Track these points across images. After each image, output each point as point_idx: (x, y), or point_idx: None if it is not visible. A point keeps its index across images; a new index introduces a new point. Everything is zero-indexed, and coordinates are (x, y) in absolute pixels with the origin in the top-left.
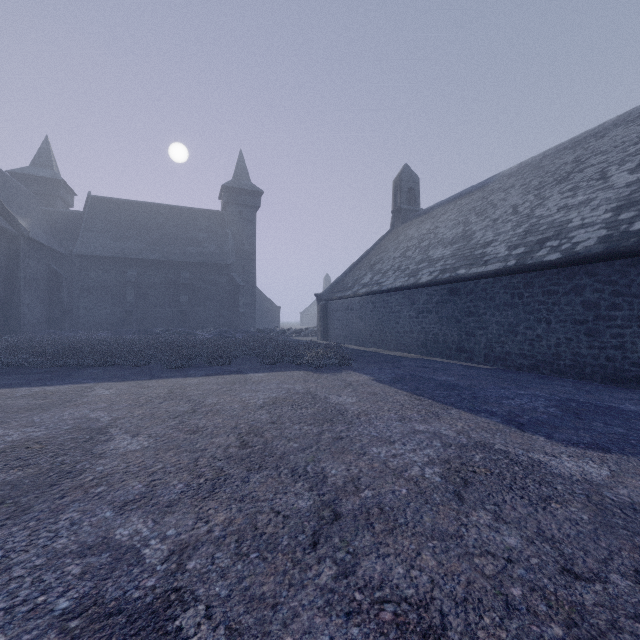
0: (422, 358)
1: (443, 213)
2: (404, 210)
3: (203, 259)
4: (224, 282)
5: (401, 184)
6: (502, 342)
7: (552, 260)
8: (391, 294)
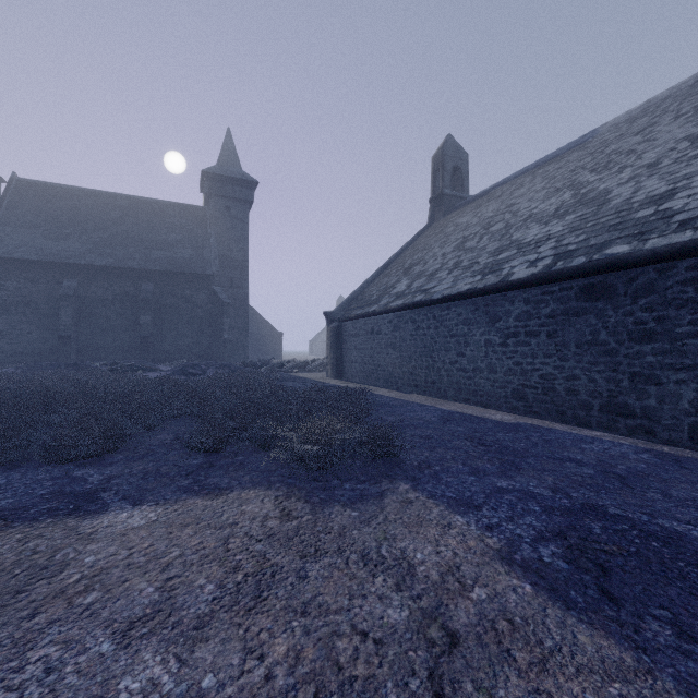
0: (525, 423)
1: (516, 188)
2: (448, 196)
3: (174, 267)
4: (203, 298)
5: (444, 160)
6: None
7: None
8: (449, 305)
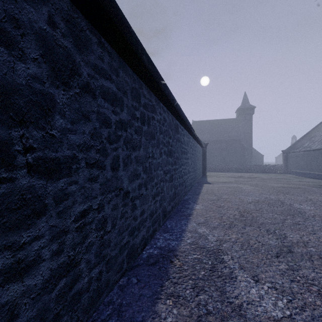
0: None
1: None
2: None
3: (230, 138)
4: (238, 146)
5: None
6: None
7: None
8: (314, 151)
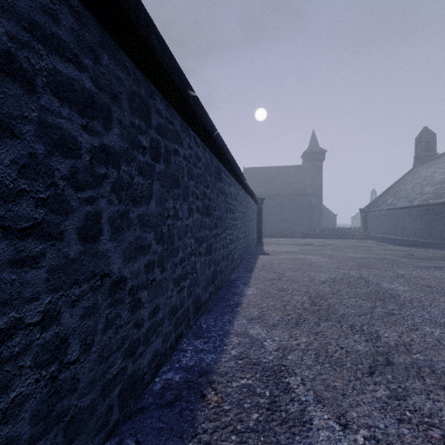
0: (411, 239)
1: (443, 162)
2: (422, 156)
3: (294, 192)
4: (305, 203)
5: (420, 141)
6: None
7: None
8: (400, 210)
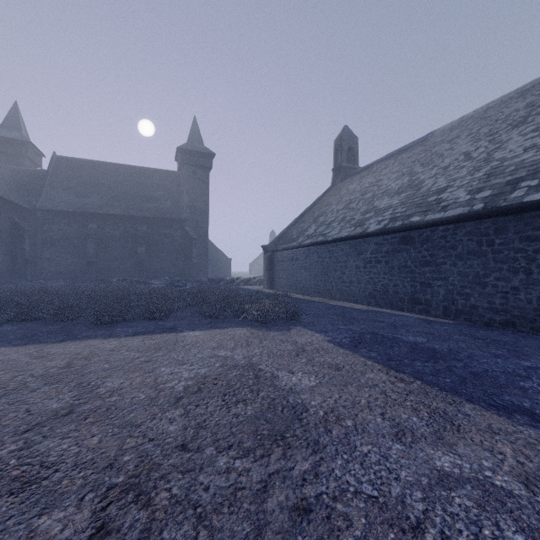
0: (372, 309)
1: (384, 167)
2: (344, 168)
3: (159, 214)
4: (179, 235)
5: (341, 144)
6: (466, 294)
7: (536, 200)
8: (337, 244)
